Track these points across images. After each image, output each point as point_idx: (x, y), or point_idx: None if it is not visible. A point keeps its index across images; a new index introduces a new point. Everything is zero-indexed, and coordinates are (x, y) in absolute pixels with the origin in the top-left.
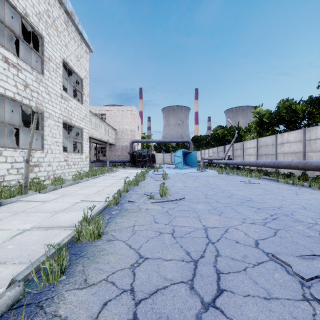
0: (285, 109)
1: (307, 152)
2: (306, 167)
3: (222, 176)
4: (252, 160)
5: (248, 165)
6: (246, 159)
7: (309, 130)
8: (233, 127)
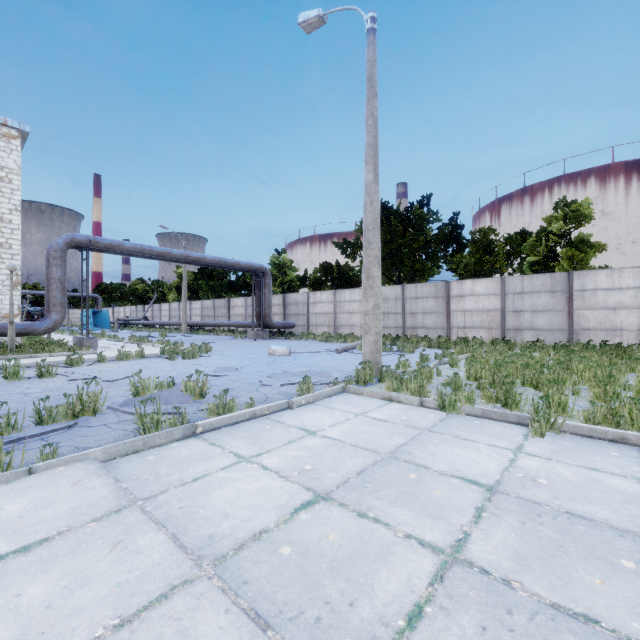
0: (192, 281)
1: (191, 316)
2: (179, 324)
3: (136, 332)
4: (167, 320)
5: (158, 324)
6: (163, 320)
7: (192, 303)
8: (158, 282)
